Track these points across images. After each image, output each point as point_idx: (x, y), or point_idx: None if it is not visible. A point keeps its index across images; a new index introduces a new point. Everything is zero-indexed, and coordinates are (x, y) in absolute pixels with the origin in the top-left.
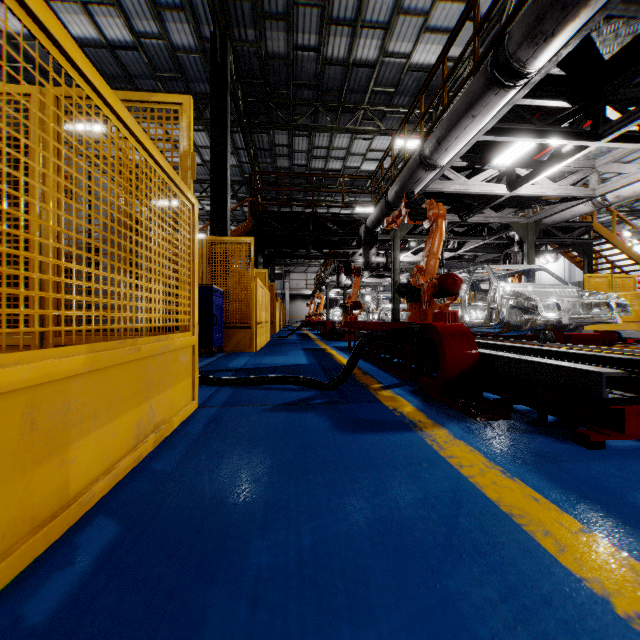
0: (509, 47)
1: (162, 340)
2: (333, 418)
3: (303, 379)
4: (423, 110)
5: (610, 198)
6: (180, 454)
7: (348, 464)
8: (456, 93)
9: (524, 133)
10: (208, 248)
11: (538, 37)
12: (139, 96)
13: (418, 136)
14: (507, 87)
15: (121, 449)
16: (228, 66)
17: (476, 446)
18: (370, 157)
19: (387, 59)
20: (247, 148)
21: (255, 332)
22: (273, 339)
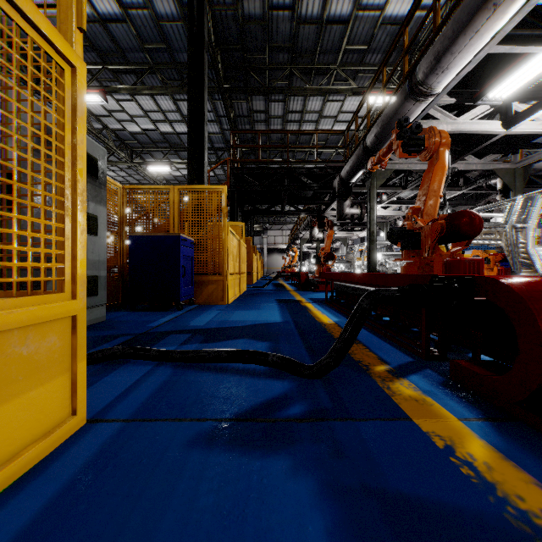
0: None
1: None
2: (330, 487)
3: (272, 358)
4: (406, 44)
5: None
6: None
7: None
8: (454, 7)
9: None
10: (180, 197)
11: None
12: None
13: (390, 92)
14: None
15: None
16: (205, 24)
17: None
18: (341, 119)
19: (361, 14)
20: (227, 113)
21: (227, 283)
22: (249, 289)
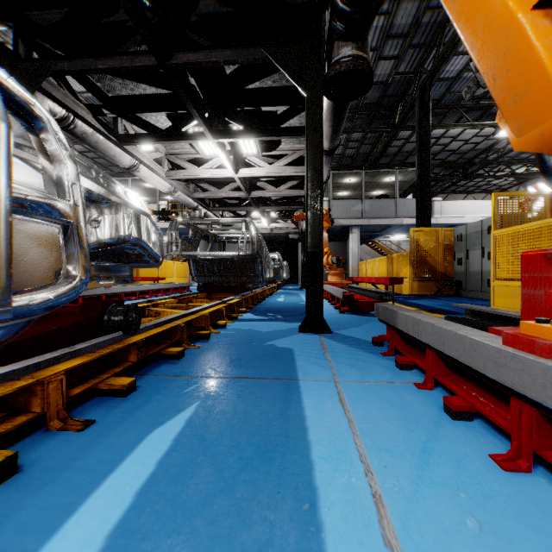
0: None
1: None
2: None
3: None
4: None
5: None
6: None
7: None
8: None
9: None
10: None
11: None
12: None
13: None
14: None
15: None
16: None
17: None
18: None
19: None
20: None
21: None
22: None
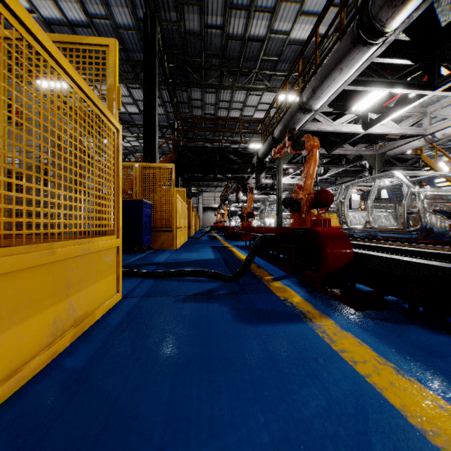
0: (372, 11)
1: (84, 243)
2: (234, 308)
3: (210, 272)
4: (300, 70)
5: (438, 135)
6: (94, 348)
7: (249, 360)
8: (326, 55)
9: (378, 84)
10: (140, 172)
11: (397, 1)
12: (72, 38)
13: (295, 92)
14: (369, 44)
15: (32, 349)
16: (156, 38)
17: (363, 338)
18: (260, 108)
19: (273, 35)
20: (171, 101)
21: (175, 234)
22: (190, 239)
